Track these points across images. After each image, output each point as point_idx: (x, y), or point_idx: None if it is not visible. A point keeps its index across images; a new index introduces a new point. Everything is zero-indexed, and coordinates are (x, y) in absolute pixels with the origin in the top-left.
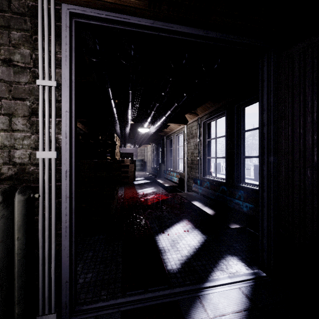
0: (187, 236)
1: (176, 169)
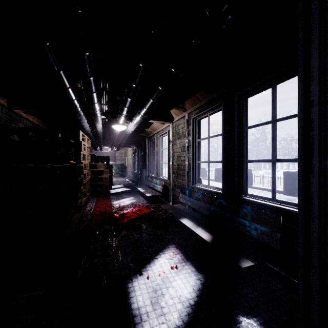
0: (175, 277)
1: (159, 175)
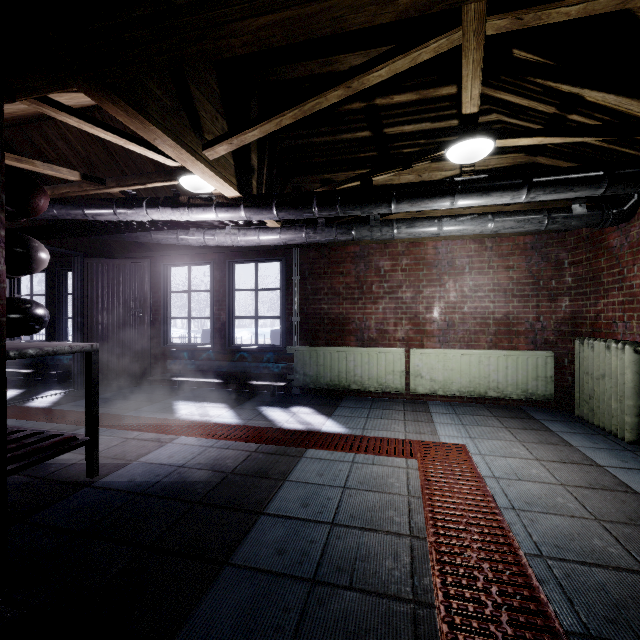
0: None
1: None
